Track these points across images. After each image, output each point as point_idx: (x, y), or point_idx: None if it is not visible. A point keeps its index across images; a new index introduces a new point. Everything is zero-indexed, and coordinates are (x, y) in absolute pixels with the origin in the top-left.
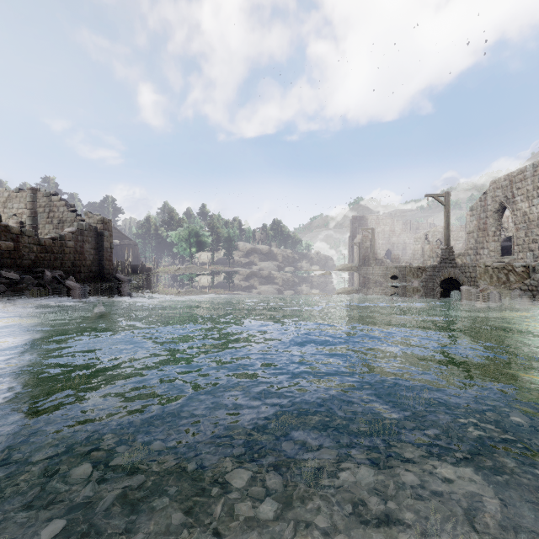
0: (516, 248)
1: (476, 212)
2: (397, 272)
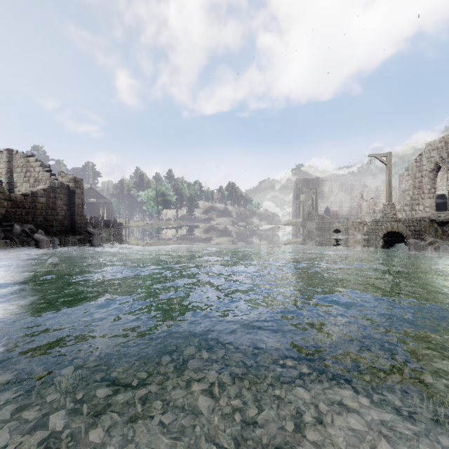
0: None
1: (411, 172)
2: (340, 226)
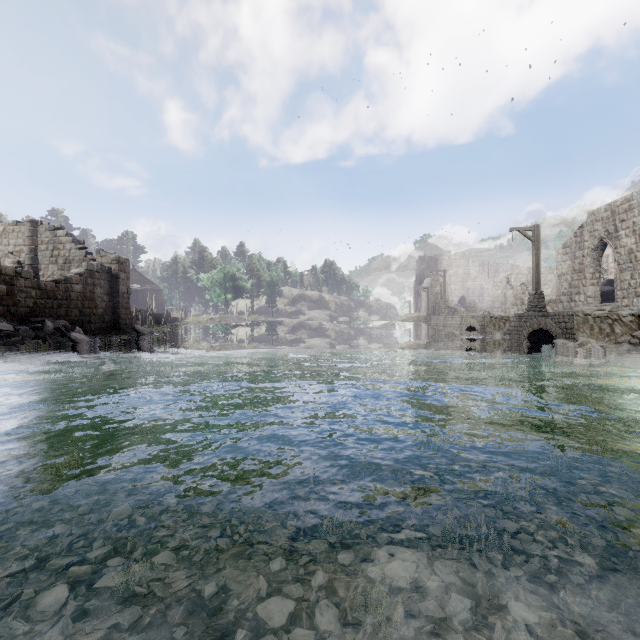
0: (620, 294)
1: (570, 250)
2: (475, 322)
